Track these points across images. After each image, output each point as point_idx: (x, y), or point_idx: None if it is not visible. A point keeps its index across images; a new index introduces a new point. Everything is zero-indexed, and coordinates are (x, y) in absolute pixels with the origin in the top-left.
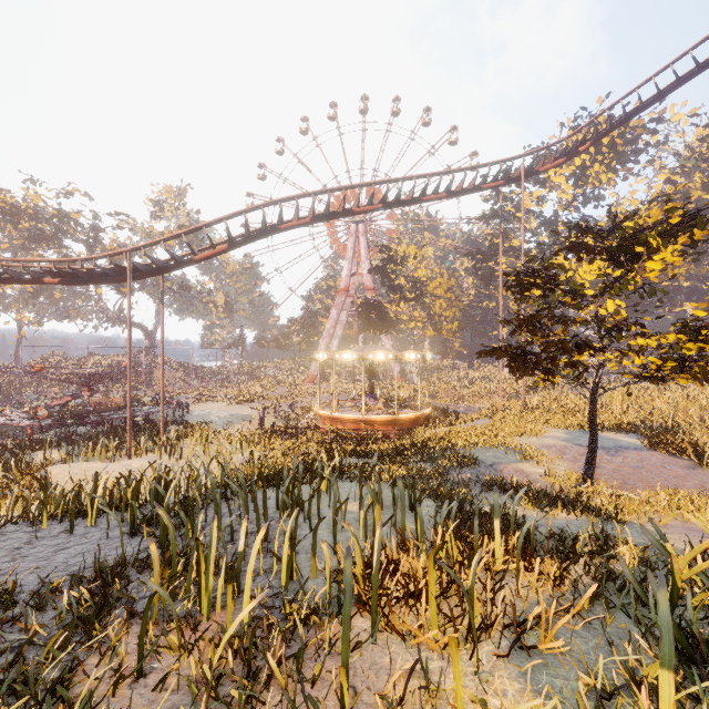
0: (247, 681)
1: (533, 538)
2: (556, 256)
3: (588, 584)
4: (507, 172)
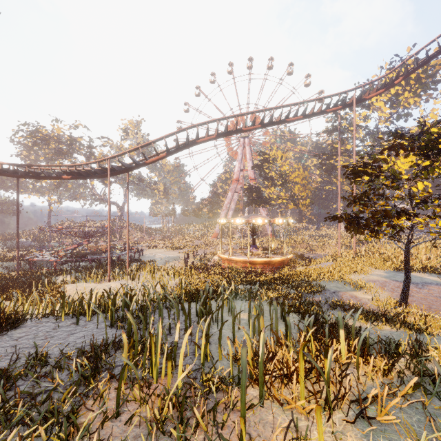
0: (181, 424)
1: (367, 342)
2: (381, 153)
3: (410, 376)
4: (344, 100)
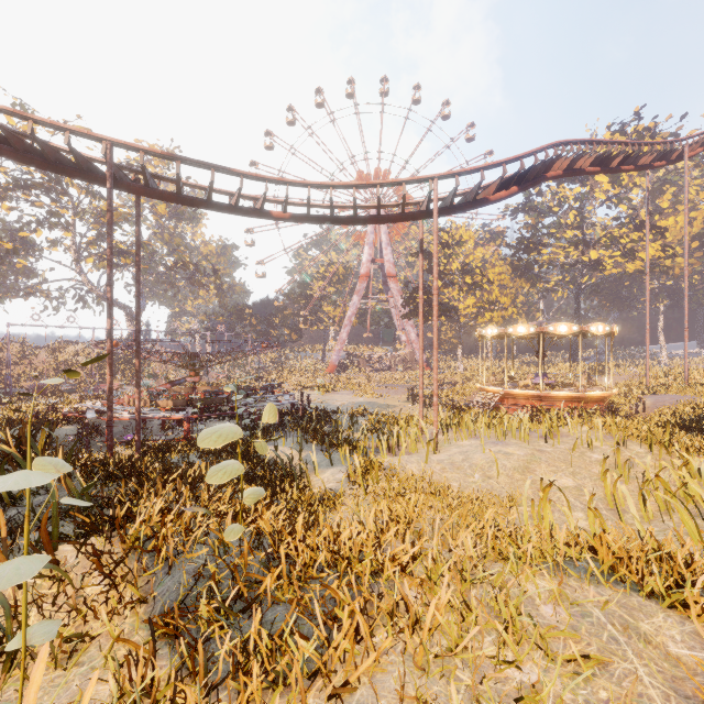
0: None
1: None
2: None
3: None
4: (670, 153)
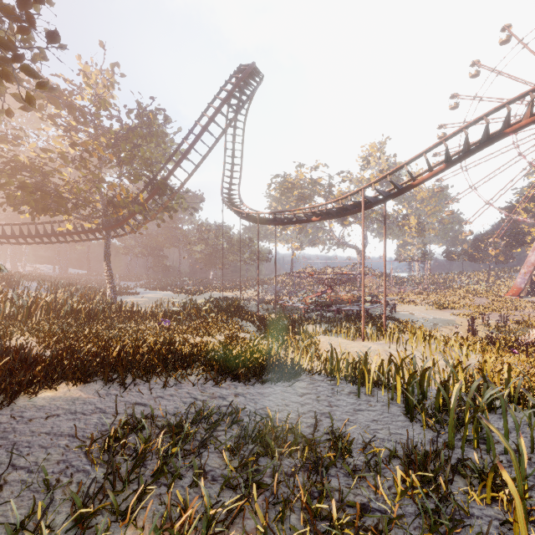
0: None
1: None
2: None
3: None
4: None
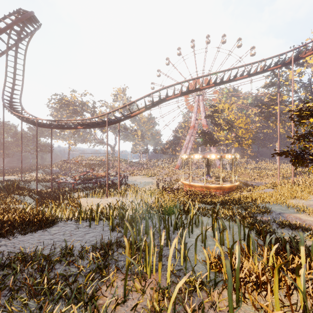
0: None
1: None
2: None
3: None
4: (283, 60)
